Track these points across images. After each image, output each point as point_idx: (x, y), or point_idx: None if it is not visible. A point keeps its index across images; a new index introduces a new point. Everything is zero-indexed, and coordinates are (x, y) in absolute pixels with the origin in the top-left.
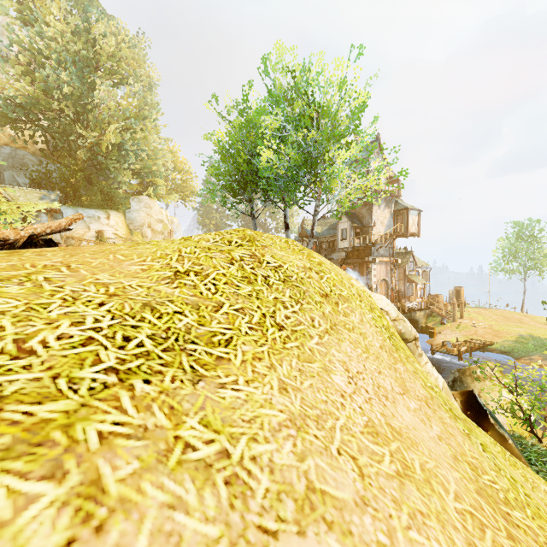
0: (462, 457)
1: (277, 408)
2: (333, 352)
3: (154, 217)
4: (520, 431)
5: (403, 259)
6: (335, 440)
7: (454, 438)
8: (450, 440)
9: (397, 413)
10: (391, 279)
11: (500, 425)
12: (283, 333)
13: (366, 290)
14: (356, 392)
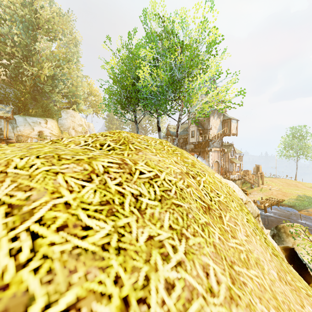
0: None
1: None
2: None
3: (76, 123)
4: None
5: (228, 149)
6: None
7: None
8: None
9: None
10: (221, 161)
11: None
12: None
13: (224, 180)
14: None
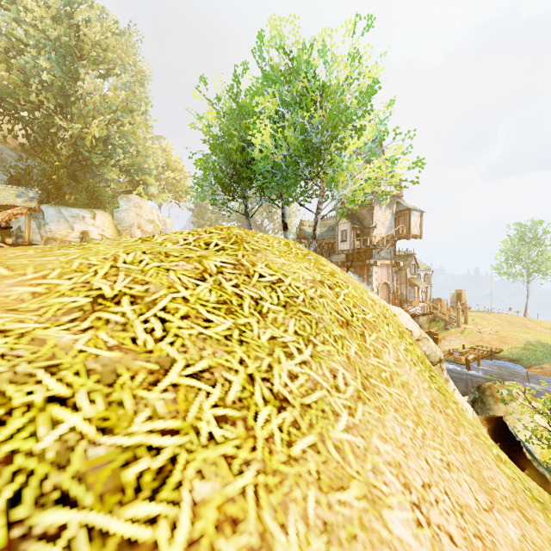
0: None
1: None
2: (376, 444)
3: (144, 217)
4: None
5: (405, 262)
6: None
7: None
8: None
9: None
10: (393, 282)
11: (537, 460)
12: (286, 417)
13: (384, 303)
14: None
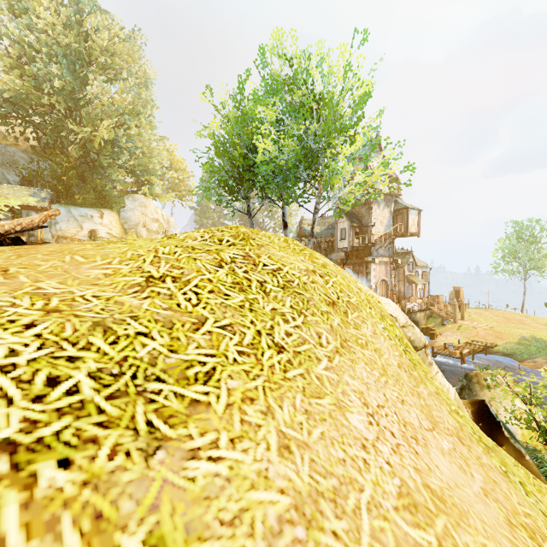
0: (516, 519)
1: (276, 487)
2: (347, 379)
3: (149, 216)
4: (534, 443)
5: (403, 259)
6: (363, 534)
7: (499, 488)
8: (496, 492)
9: (432, 463)
10: (391, 279)
11: (515, 438)
12: (283, 357)
13: (372, 294)
14: (380, 438)
